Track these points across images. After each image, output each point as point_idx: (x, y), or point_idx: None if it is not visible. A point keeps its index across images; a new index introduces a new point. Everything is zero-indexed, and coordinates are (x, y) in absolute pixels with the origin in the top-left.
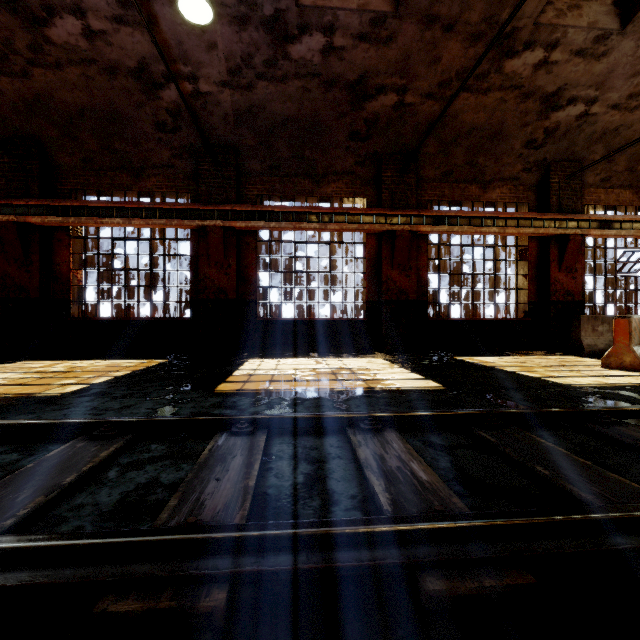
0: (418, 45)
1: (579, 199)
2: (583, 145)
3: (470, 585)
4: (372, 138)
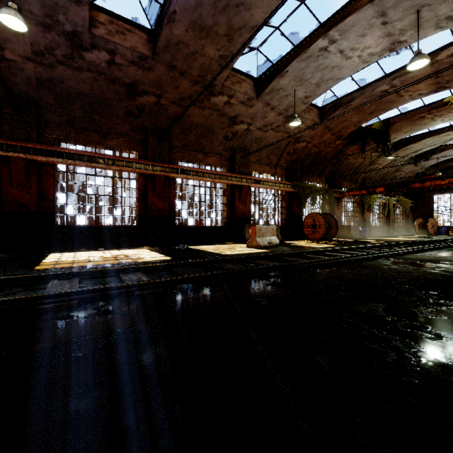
0: (166, 77)
1: (248, 168)
2: (248, 143)
3: (147, 291)
4: (141, 117)
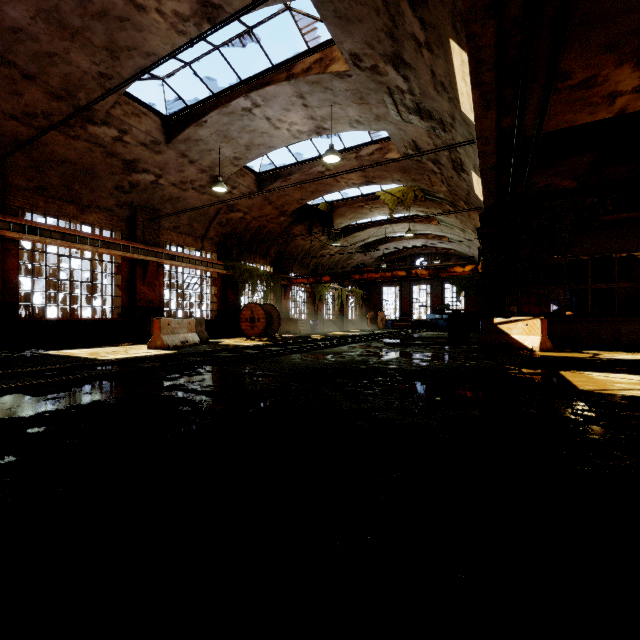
0: None
1: (158, 237)
2: (159, 201)
3: None
4: None
